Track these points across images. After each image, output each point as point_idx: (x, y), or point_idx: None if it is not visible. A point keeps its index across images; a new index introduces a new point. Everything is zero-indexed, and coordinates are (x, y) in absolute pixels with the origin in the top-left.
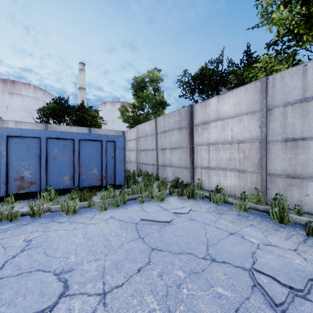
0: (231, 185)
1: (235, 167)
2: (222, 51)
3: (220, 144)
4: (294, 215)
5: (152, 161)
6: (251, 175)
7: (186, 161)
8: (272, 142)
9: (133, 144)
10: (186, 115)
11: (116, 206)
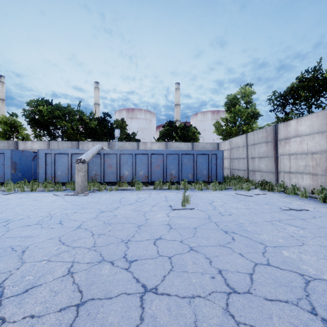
0: (306, 185)
1: (310, 171)
2: (319, 62)
3: (298, 154)
4: None
5: (243, 167)
6: (321, 177)
7: (272, 167)
8: None
9: (226, 153)
10: (271, 132)
11: (220, 190)
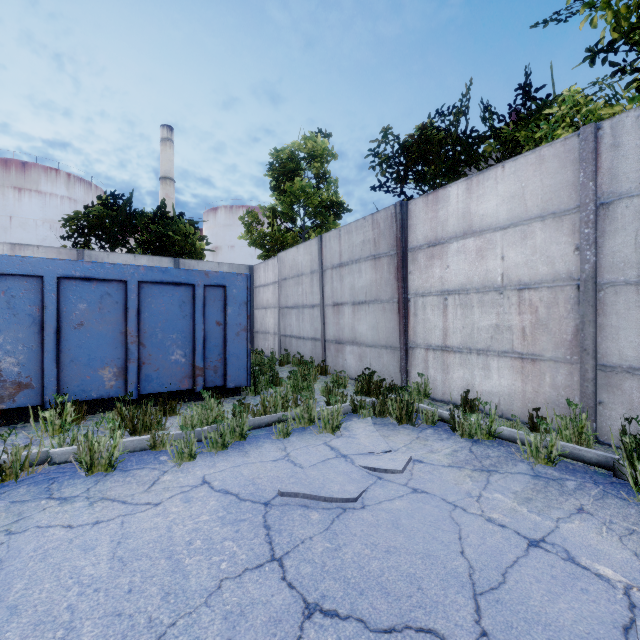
0: (501, 391)
1: (513, 346)
2: (468, 88)
3: (472, 291)
4: None
5: (313, 332)
6: (553, 369)
7: (390, 331)
8: (611, 285)
9: (271, 294)
10: (390, 225)
11: (220, 447)
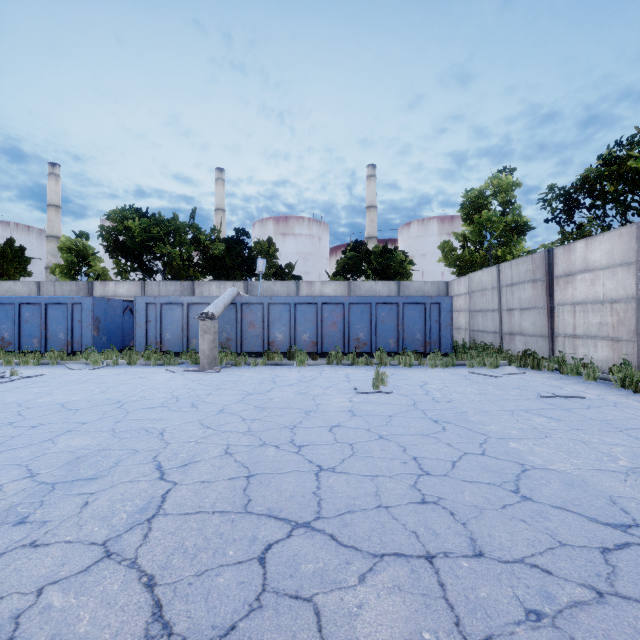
0: (602, 359)
1: (608, 334)
2: None
3: (588, 303)
4: None
5: (493, 327)
6: (626, 345)
7: (543, 326)
8: None
9: (462, 302)
10: (542, 263)
11: (444, 367)
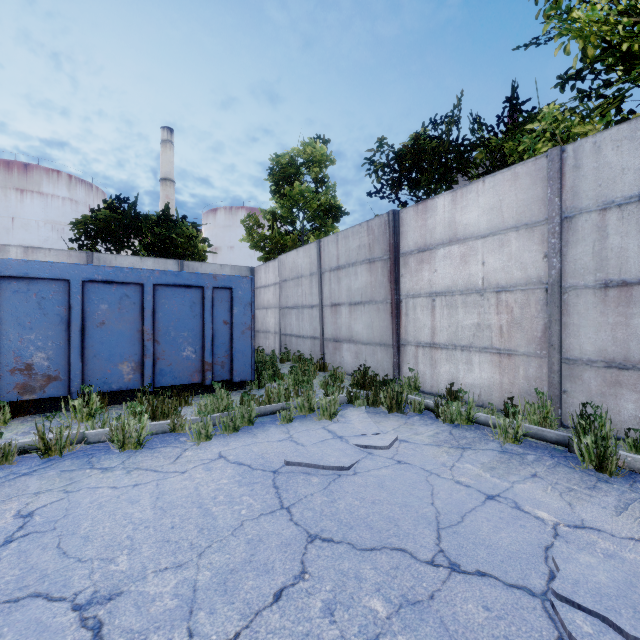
0: (482, 383)
1: (492, 343)
2: (459, 99)
3: (457, 293)
4: (628, 454)
5: (312, 331)
6: (525, 362)
7: (384, 330)
8: (573, 289)
9: (271, 295)
10: (384, 232)
11: (231, 430)
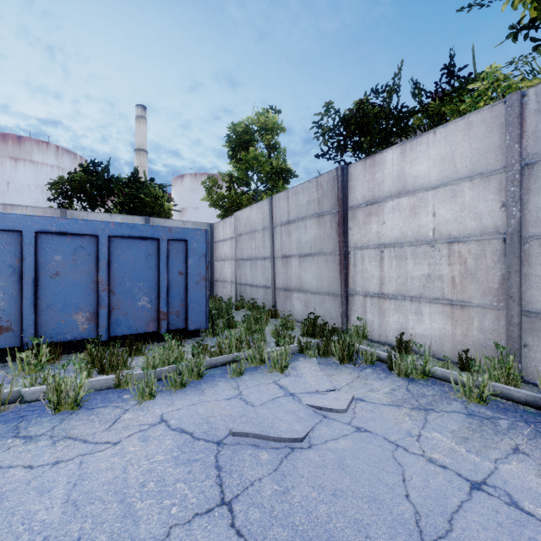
0: (433, 334)
1: (443, 294)
2: (399, 68)
3: (406, 245)
4: None
5: (265, 280)
6: (480, 314)
7: (332, 280)
8: (535, 238)
9: (228, 248)
10: (332, 187)
11: (178, 386)
